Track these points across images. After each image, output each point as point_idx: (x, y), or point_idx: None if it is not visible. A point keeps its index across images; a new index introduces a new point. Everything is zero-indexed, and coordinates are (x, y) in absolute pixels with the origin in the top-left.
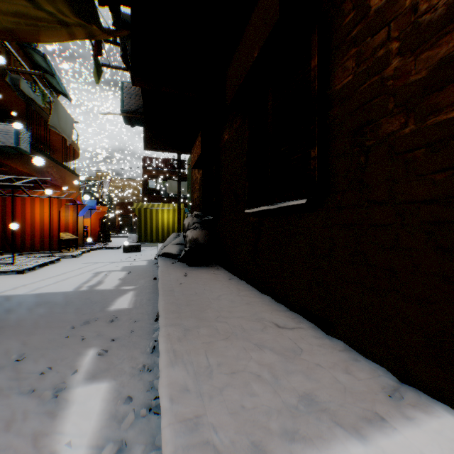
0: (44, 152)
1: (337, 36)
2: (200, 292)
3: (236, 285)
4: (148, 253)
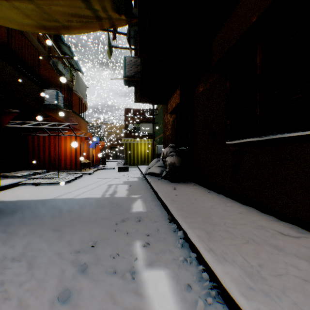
0: (69, 107)
1: None
2: (195, 202)
3: (218, 198)
4: (134, 172)
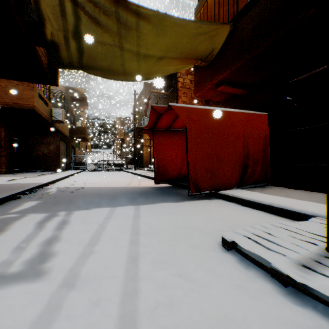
0: None
1: None
2: None
3: None
4: None
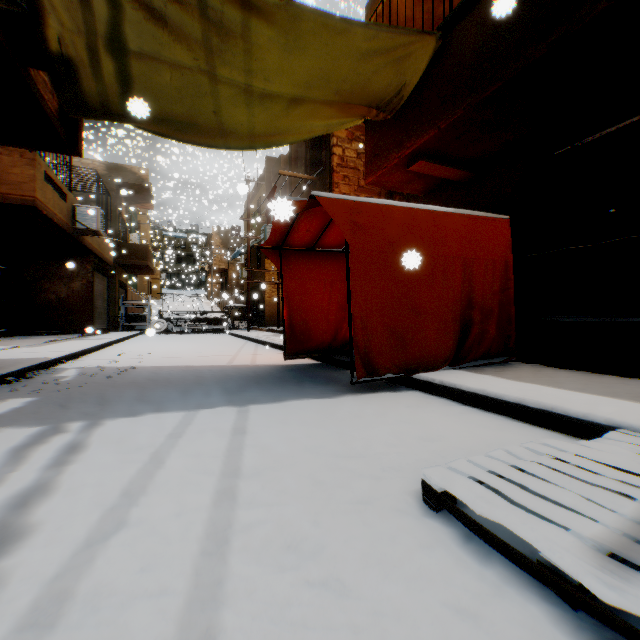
0: None
1: None
2: None
3: None
4: None
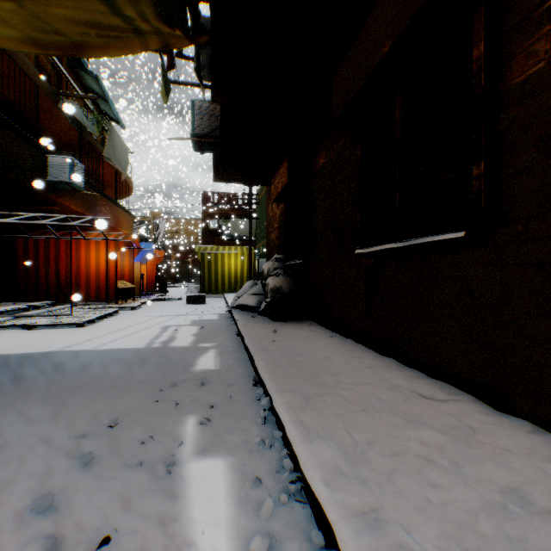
0: (97, 188)
1: (515, 12)
2: (302, 352)
3: (343, 344)
4: (215, 305)
